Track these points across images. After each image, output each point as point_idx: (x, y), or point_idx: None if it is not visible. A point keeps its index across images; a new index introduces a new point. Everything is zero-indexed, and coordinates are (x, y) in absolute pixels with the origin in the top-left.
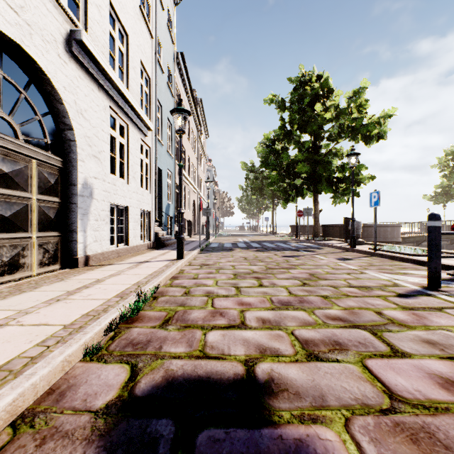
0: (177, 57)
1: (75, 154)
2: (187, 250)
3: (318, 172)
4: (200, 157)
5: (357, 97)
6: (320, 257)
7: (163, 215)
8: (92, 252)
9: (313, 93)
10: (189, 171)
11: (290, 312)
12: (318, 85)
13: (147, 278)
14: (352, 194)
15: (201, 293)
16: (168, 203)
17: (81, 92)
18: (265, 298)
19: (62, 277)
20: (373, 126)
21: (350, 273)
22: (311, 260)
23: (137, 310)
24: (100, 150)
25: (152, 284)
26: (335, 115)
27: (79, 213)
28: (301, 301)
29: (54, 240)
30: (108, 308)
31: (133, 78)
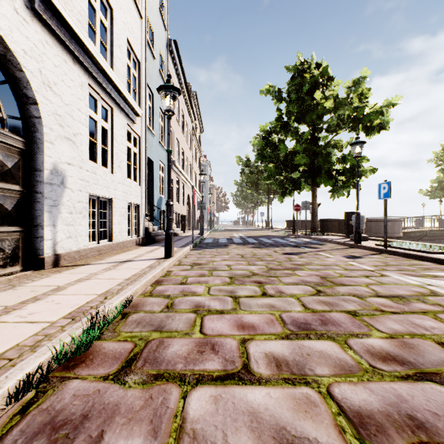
0: (170, 44)
1: (41, 133)
2: (178, 247)
3: (318, 163)
4: (195, 151)
5: (357, 87)
6: (325, 255)
7: (154, 209)
8: (64, 250)
9: (313, 81)
10: (183, 164)
11: (314, 343)
12: (317, 72)
13: (122, 284)
14: (357, 186)
15: (188, 307)
16: (160, 196)
17: (48, 61)
18: (273, 315)
19: (15, 283)
20: (376, 115)
21: (369, 275)
22: (316, 258)
23: (88, 343)
24: (75, 132)
25: (123, 294)
26: (335, 106)
27: (45, 205)
28: (323, 321)
29: (12, 236)
30: (41, 342)
31: (119, 57)
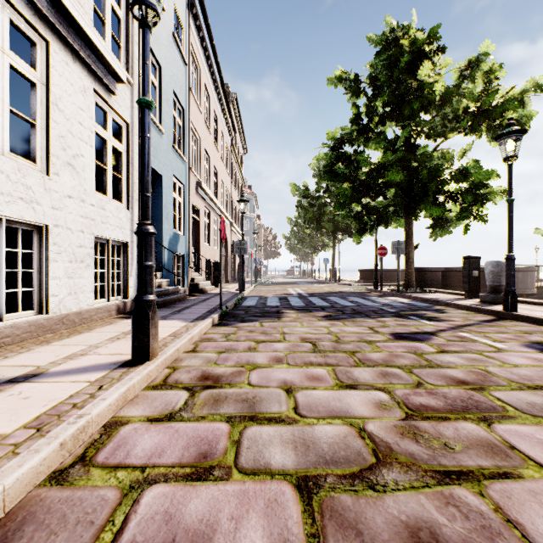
0: (193, 3)
1: None
2: (191, 319)
3: (422, 181)
4: (235, 176)
5: (473, 70)
6: (484, 342)
7: (164, 251)
8: None
9: (415, 51)
10: (217, 191)
11: None
12: (422, 37)
13: None
14: (510, 210)
15: None
16: (175, 232)
17: None
18: None
19: None
20: (515, 104)
21: None
22: (480, 355)
23: None
24: None
25: None
26: (441, 98)
27: None
28: None
29: None
30: None
31: None
